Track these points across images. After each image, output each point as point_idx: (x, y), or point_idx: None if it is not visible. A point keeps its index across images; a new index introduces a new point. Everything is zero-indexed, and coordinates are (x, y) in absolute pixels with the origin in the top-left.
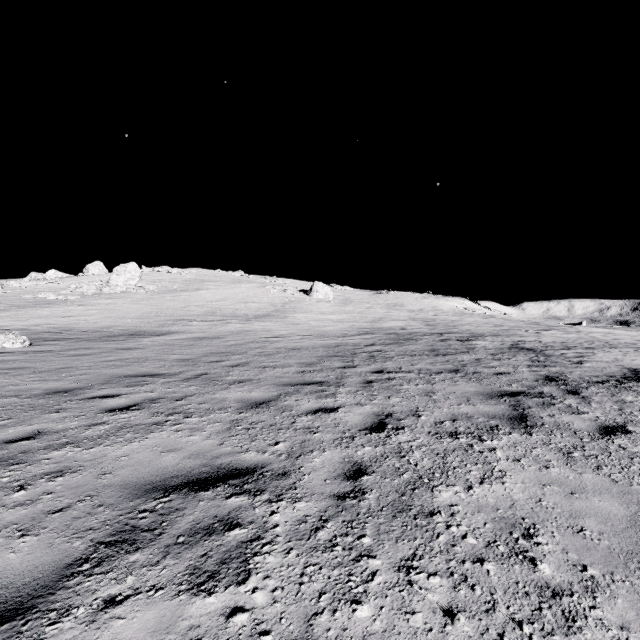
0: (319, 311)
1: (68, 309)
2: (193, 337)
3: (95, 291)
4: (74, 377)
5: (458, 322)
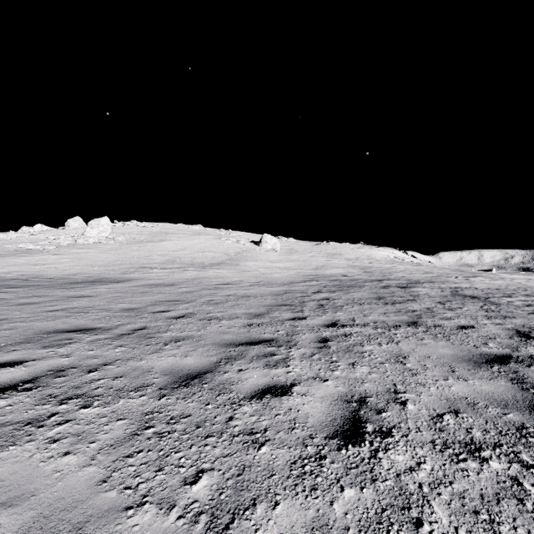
0: (268, 259)
1: (43, 258)
2: (149, 284)
3: (70, 242)
4: None
5: (392, 269)
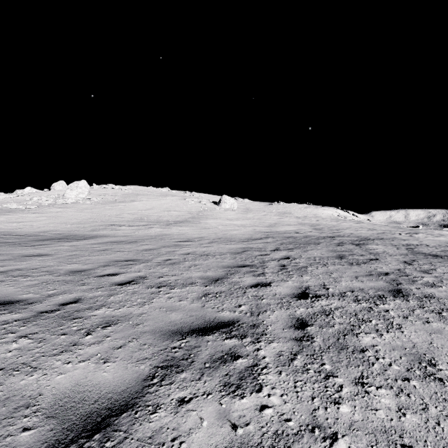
0: (226, 218)
1: (22, 216)
2: (113, 241)
3: (51, 202)
4: None
5: (338, 226)
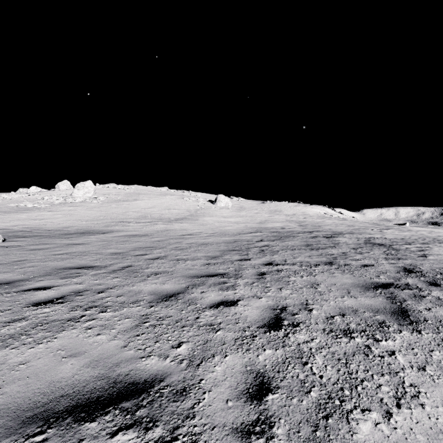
0: (221, 215)
1: (40, 214)
2: (128, 235)
3: (61, 201)
4: (23, 269)
5: (321, 223)
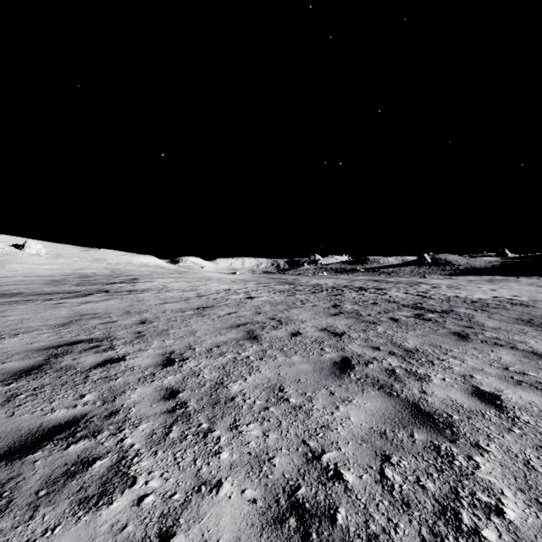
0: (33, 263)
1: None
2: None
3: None
4: None
5: (133, 270)
